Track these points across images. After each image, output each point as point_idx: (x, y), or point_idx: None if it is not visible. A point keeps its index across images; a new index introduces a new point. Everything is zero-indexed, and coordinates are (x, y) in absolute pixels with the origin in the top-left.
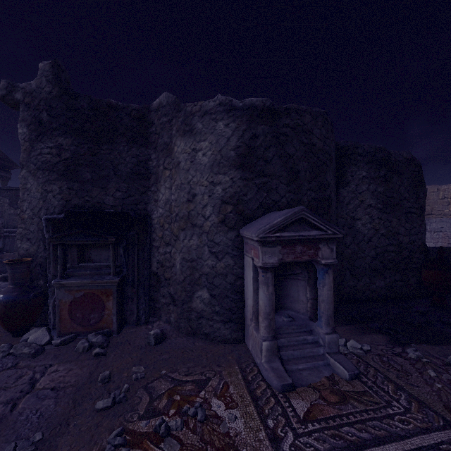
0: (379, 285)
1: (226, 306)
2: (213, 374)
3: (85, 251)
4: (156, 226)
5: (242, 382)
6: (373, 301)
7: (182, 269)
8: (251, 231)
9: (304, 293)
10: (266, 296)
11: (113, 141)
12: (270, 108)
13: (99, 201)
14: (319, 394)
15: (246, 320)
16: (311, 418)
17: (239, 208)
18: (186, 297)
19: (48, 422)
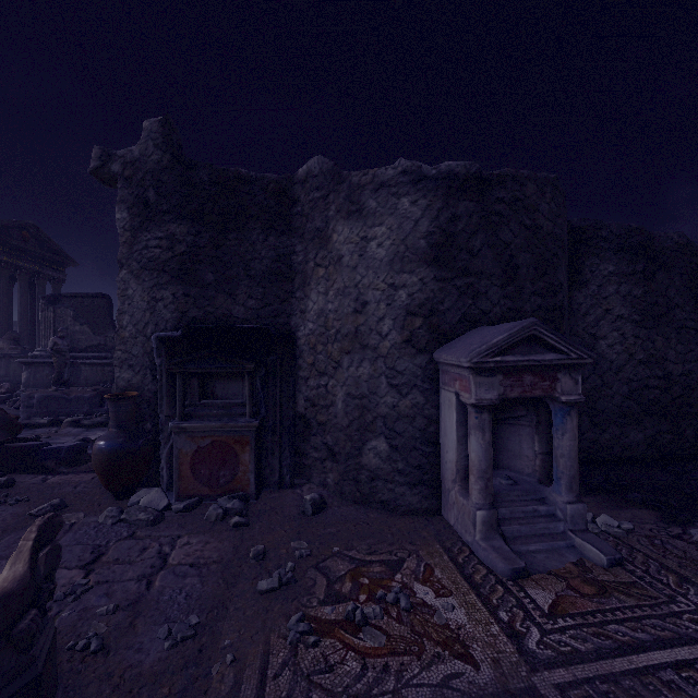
0: (635, 438)
1: (414, 463)
2: (407, 554)
3: (207, 383)
4: (303, 348)
5: (450, 565)
6: (626, 464)
7: (347, 409)
8: (456, 354)
9: (531, 445)
10: (480, 446)
11: (243, 227)
12: (477, 176)
13: (225, 312)
14: (566, 584)
15: (445, 483)
16: (561, 612)
17: (432, 322)
18: (352, 448)
19: (199, 604)
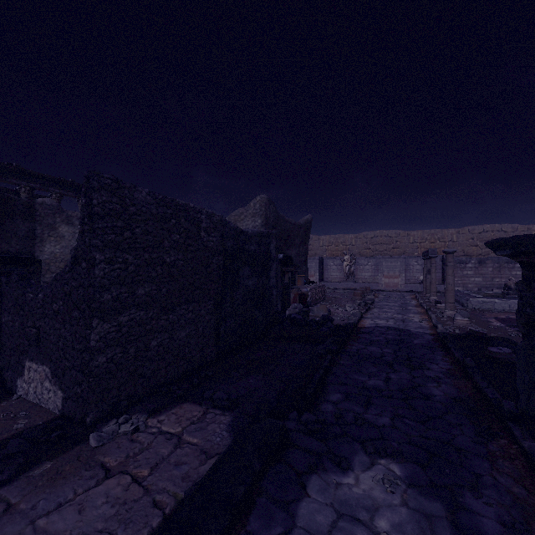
0: None
1: None
2: None
3: None
4: (41, 264)
5: None
6: None
7: None
8: None
9: None
10: None
11: (12, 218)
12: None
13: (6, 250)
14: None
15: None
16: None
17: None
18: None
19: None
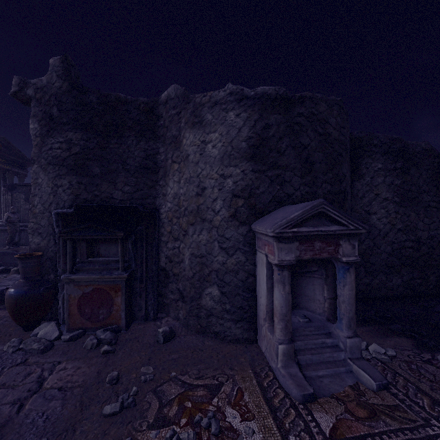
0: (396, 282)
1: (237, 305)
2: (226, 378)
3: (94, 245)
4: (164, 221)
5: (257, 389)
6: (390, 300)
7: (191, 265)
8: (265, 226)
9: (321, 292)
10: (282, 296)
11: (121, 135)
12: (284, 97)
13: (108, 195)
14: (345, 407)
15: (259, 320)
16: (339, 436)
17: (250, 202)
18: (195, 293)
19: (54, 427)
